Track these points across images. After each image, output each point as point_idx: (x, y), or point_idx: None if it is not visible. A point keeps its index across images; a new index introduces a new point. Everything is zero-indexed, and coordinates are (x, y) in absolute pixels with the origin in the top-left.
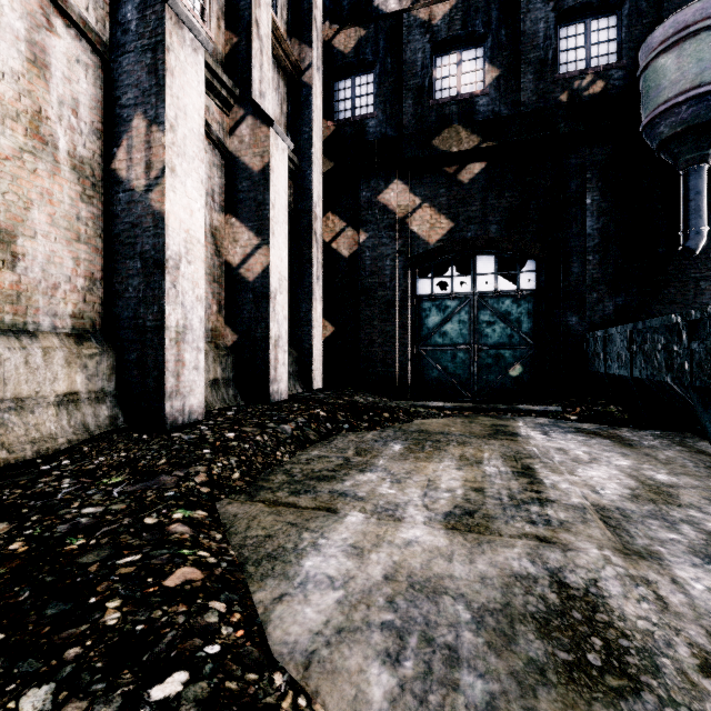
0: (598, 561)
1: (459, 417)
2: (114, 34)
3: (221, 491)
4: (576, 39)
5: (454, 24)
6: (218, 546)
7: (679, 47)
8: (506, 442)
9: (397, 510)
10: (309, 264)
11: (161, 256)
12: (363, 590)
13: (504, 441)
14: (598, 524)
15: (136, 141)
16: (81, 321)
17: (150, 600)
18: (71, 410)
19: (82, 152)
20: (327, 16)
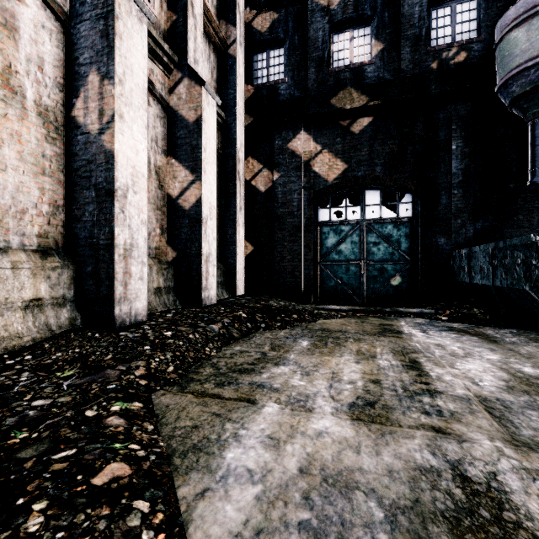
0: (492, 453)
1: (353, 317)
2: (74, 6)
3: (157, 383)
4: (444, 19)
5: (348, 9)
6: (149, 437)
7: (528, 22)
8: (393, 339)
9: (307, 401)
10: (233, 197)
11: (111, 186)
12: (280, 484)
13: (392, 338)
14: (484, 415)
15: (91, 93)
16: (46, 240)
17: (75, 501)
18: (36, 313)
19: (47, 102)
20: (247, 3)
